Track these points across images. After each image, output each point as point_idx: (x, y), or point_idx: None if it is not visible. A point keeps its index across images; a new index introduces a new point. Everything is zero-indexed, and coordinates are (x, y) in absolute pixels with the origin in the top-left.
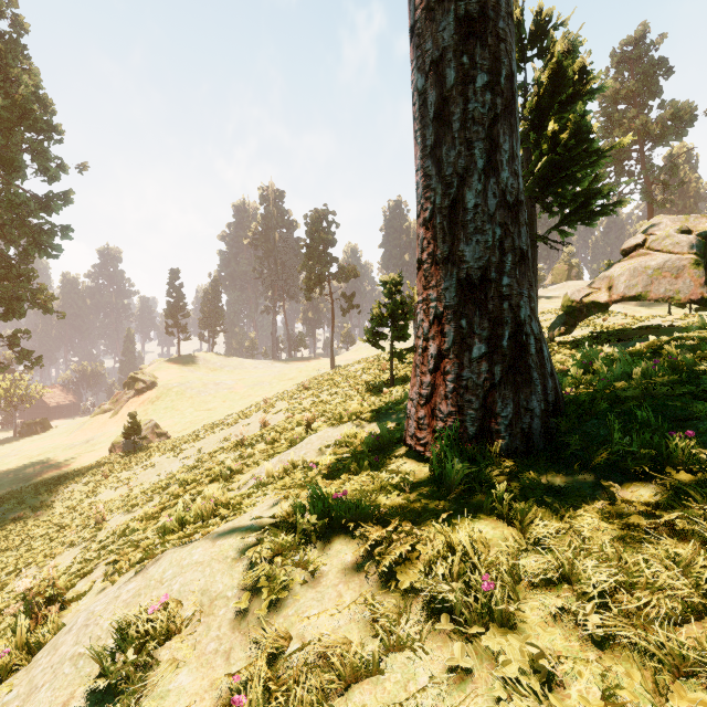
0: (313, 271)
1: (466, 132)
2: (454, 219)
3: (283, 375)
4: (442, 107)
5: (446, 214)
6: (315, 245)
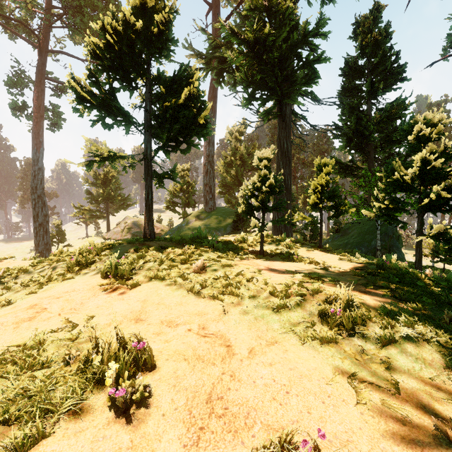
0: (26, 192)
1: (40, 236)
2: (38, 245)
3: (2, 252)
4: (37, 233)
5: (37, 245)
6: (28, 177)
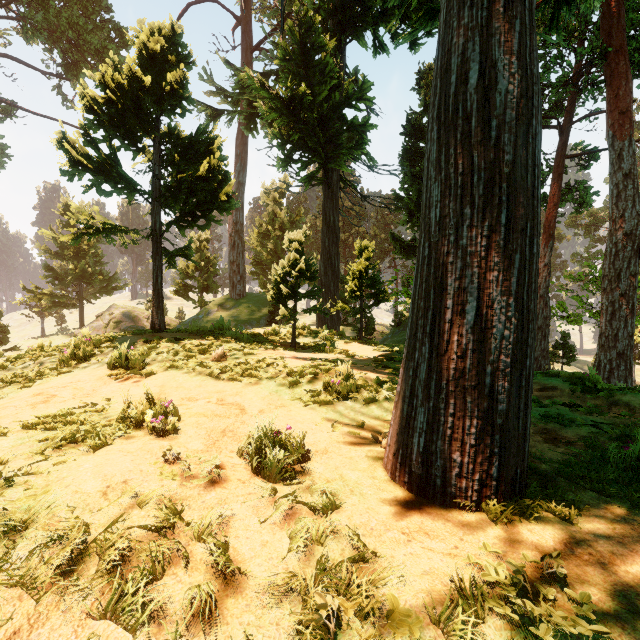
0: None
1: None
2: None
3: None
4: None
5: None
6: None
